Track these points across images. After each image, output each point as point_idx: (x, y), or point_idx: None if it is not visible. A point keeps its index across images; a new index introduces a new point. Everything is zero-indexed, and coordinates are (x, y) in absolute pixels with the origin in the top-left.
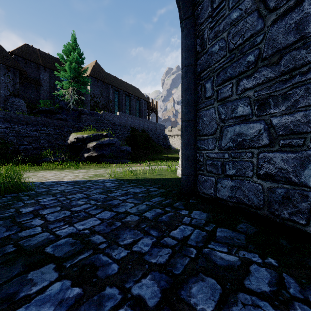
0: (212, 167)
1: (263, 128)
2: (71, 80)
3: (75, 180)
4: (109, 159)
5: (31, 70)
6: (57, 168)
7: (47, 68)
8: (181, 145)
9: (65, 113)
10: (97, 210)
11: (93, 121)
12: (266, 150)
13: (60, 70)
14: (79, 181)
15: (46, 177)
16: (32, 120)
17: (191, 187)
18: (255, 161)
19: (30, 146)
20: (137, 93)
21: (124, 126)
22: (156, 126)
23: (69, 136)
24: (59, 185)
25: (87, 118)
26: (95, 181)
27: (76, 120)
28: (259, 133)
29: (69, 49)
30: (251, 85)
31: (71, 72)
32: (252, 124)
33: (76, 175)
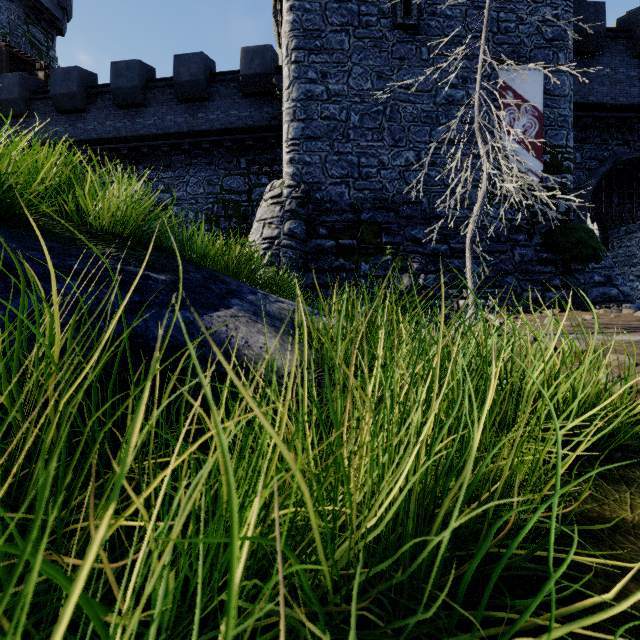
0: None
1: (638, 284)
2: None
3: None
4: None
5: None
6: None
7: None
8: None
9: None
10: None
11: None
12: (639, 291)
13: None
14: None
15: None
16: None
17: None
18: (636, 294)
19: None
20: None
21: None
22: None
23: None
24: None
25: None
26: None
27: None
28: (637, 285)
29: None
30: (634, 270)
31: None
32: (635, 283)
33: None
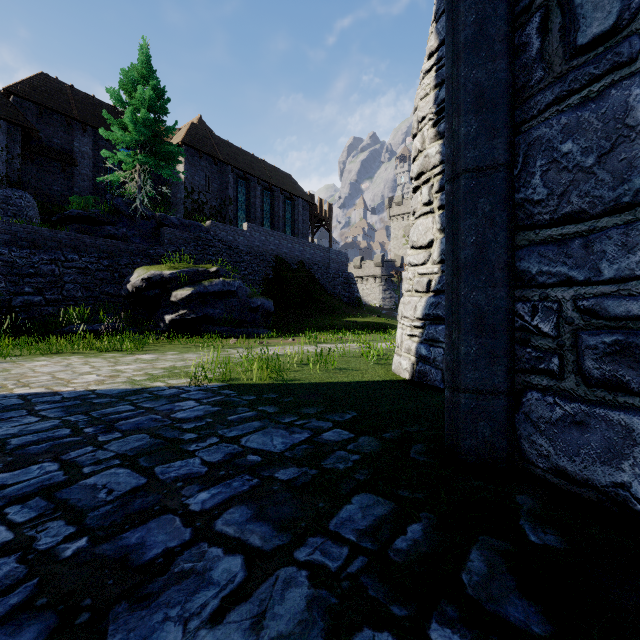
0: (626, 363)
1: None
2: (139, 150)
3: (99, 387)
4: (223, 327)
5: (54, 130)
6: (87, 349)
7: (90, 127)
8: (448, 271)
9: (125, 225)
10: (11, 632)
11: (188, 243)
12: None
13: (113, 127)
14: (105, 393)
15: (27, 378)
16: (46, 237)
17: (494, 441)
18: None
19: (40, 298)
20: (287, 184)
21: (259, 254)
22: (330, 256)
23: (132, 274)
24: (20, 413)
25: (174, 236)
26: (156, 391)
27: (150, 239)
28: None
29: (134, 80)
30: None
31: (137, 130)
32: None
33: (117, 369)
